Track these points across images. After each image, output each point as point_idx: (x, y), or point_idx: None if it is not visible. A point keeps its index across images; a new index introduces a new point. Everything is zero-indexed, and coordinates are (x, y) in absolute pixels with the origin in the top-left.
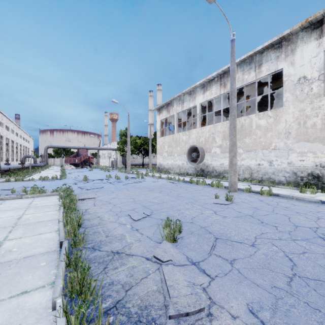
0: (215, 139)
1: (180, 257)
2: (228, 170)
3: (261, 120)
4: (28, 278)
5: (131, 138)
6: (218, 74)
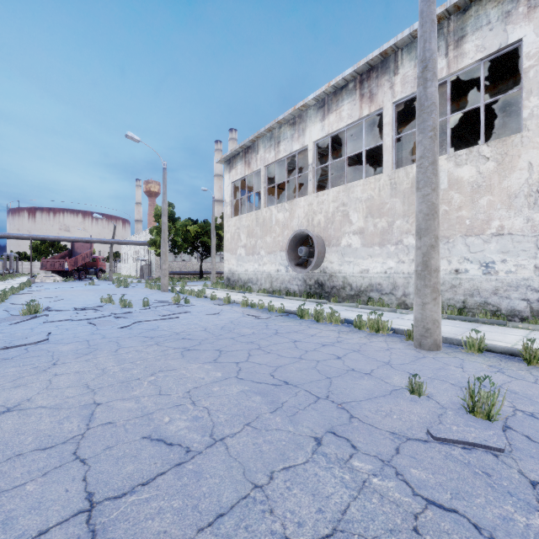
0: (348, 216)
1: None
2: (379, 285)
3: (462, 168)
4: None
5: (178, 223)
6: (355, 74)
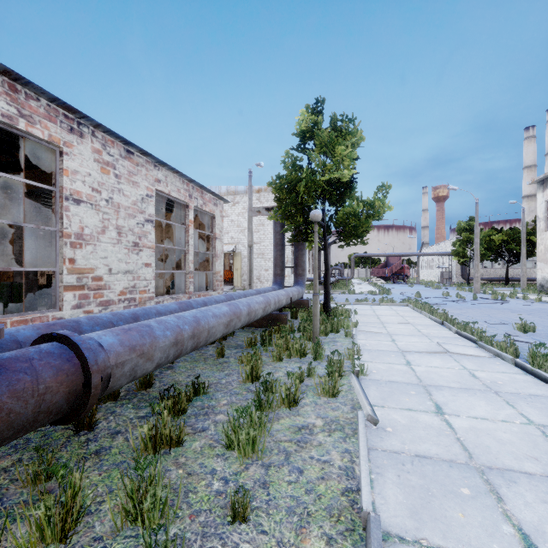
0: None
1: (526, 337)
2: None
3: None
4: (435, 328)
5: (480, 234)
6: None
